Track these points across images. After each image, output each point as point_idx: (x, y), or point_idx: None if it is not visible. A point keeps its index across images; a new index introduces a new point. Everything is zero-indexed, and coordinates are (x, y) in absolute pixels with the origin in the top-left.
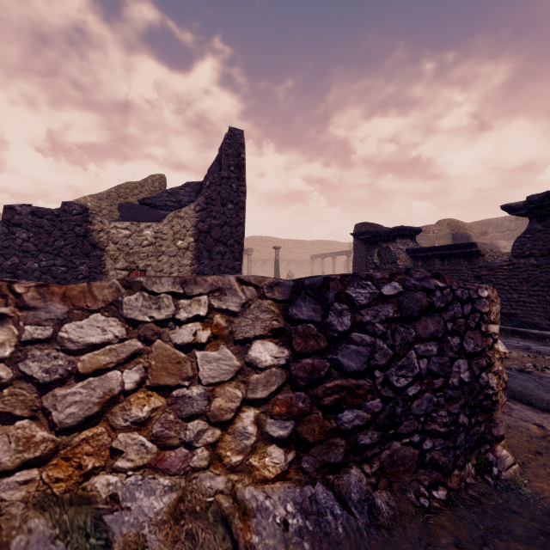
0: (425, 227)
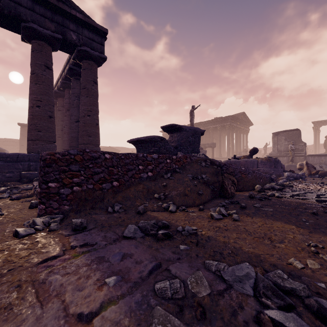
0: None
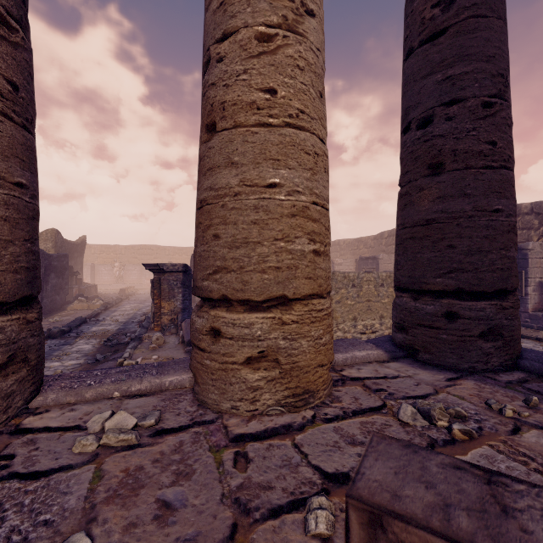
0: None
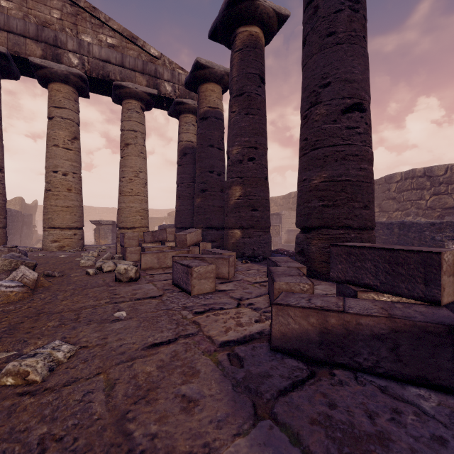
0: (171, 212)
